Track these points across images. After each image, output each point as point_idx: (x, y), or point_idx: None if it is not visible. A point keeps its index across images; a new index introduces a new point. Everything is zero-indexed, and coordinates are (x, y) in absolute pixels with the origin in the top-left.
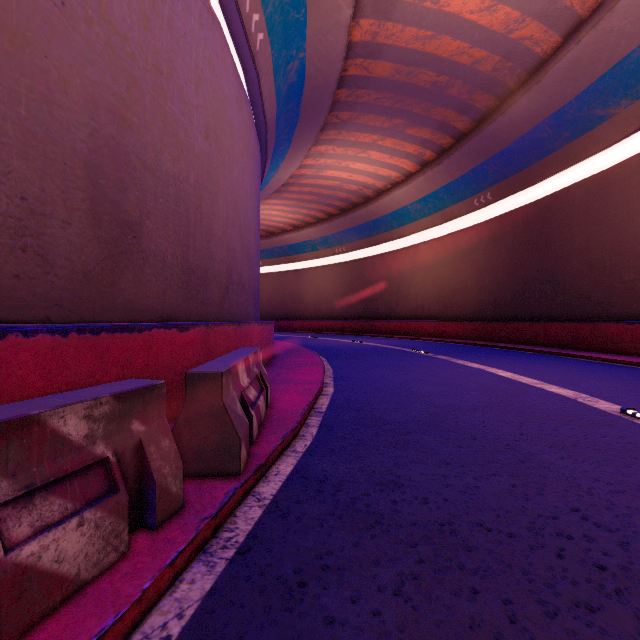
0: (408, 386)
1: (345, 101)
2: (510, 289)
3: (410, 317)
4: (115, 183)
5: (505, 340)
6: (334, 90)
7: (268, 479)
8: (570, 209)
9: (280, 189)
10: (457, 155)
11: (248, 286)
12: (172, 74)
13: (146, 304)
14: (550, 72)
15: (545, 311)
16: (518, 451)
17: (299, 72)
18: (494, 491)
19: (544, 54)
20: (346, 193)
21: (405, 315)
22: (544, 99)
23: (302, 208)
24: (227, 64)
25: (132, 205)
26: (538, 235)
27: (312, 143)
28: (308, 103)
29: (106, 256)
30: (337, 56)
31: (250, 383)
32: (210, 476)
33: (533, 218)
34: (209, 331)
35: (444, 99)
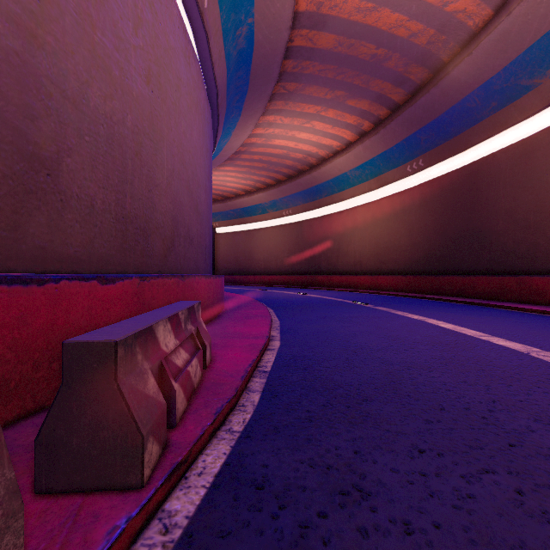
0: (355, 339)
1: (291, 72)
2: (440, 246)
3: (349, 272)
4: (19, 108)
5: (436, 292)
6: (281, 59)
7: (188, 483)
8: (496, 173)
9: (233, 157)
10: (392, 125)
11: (197, 240)
12: (103, 3)
13: (66, 253)
14: (481, 44)
15: (472, 266)
16: (500, 428)
17: (248, 38)
18: (498, 504)
19: (476, 27)
20: (292, 161)
21: (345, 270)
22: (474, 71)
23: (253, 175)
24: (172, 14)
25: (45, 137)
26: (466, 197)
27: (261, 112)
28: (257, 71)
29: (5, 193)
30: (284, 24)
31: (180, 344)
32: (98, 490)
33: (461, 182)
34: (144, 284)
35: (382, 72)
